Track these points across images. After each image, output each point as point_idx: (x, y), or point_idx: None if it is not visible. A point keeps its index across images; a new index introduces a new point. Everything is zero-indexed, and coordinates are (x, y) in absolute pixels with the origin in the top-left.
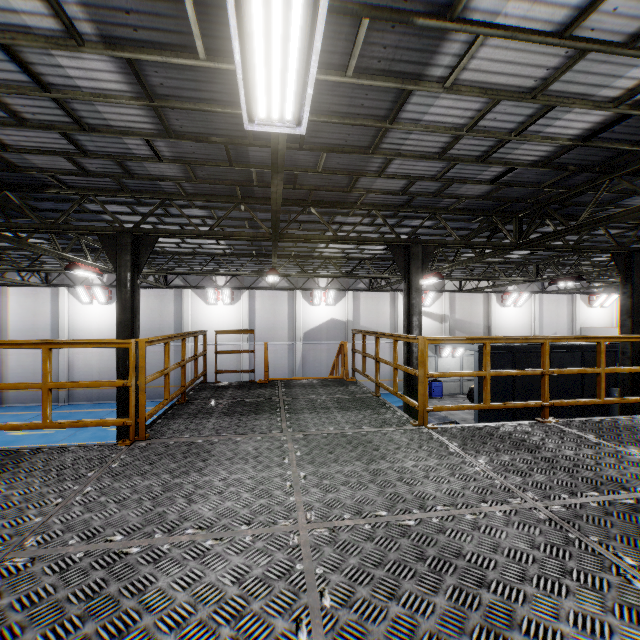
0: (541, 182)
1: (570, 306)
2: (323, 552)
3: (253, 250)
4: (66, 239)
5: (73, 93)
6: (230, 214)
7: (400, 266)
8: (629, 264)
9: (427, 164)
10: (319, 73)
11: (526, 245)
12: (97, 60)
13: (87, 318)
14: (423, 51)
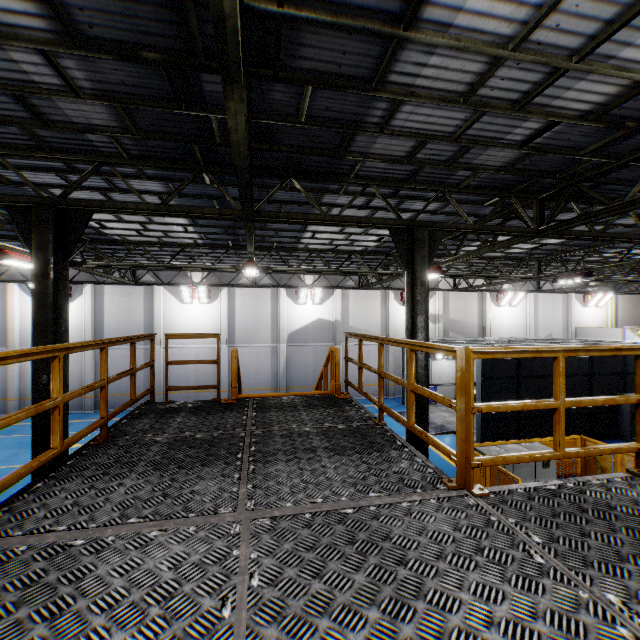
0: (581, 148)
1: (565, 306)
2: None
3: (229, 240)
4: None
5: None
6: (194, 190)
7: (402, 254)
8: None
9: (446, 113)
10: None
11: (551, 231)
12: None
13: None
14: None
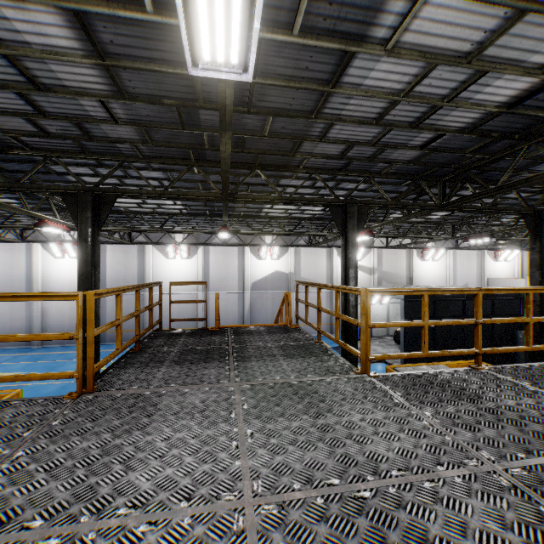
0: (465, 148)
1: (479, 260)
2: (272, 539)
3: (207, 210)
4: (36, 199)
5: (24, 49)
6: (185, 176)
7: (338, 224)
8: (537, 223)
9: (364, 129)
10: (266, 32)
11: (449, 206)
12: (44, 13)
13: (59, 270)
14: (368, 10)
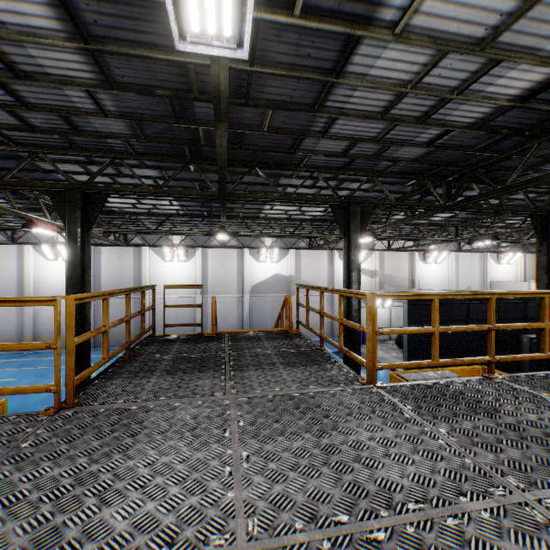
0: (473, 146)
1: (482, 263)
2: None
3: (204, 211)
4: (26, 199)
5: None
6: (180, 175)
7: (340, 225)
8: (545, 225)
9: (369, 125)
10: (264, 12)
11: (455, 206)
12: None
13: (52, 273)
14: None
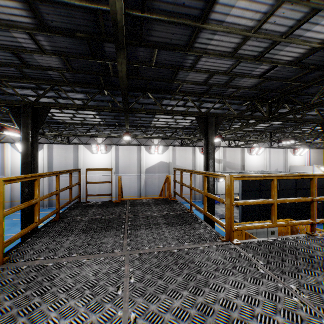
0: (289, 78)
1: (284, 155)
2: None
3: (116, 122)
4: (2, 113)
5: None
6: (99, 97)
7: (202, 129)
8: None
9: (222, 62)
10: None
11: (275, 118)
12: None
13: None
14: None
